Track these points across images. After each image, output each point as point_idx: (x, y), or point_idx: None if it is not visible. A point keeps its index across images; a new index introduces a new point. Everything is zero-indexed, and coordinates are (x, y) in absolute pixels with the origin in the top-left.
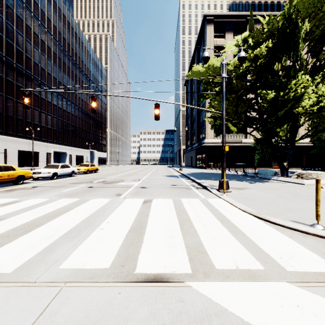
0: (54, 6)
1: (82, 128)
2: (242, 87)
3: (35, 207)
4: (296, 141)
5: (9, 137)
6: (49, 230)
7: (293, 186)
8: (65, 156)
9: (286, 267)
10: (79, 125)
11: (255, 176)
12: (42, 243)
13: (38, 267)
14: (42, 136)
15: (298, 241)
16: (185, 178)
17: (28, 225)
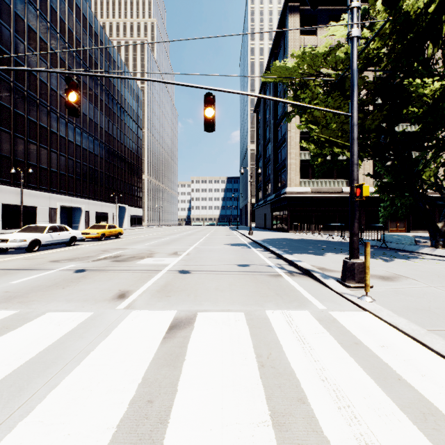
0: None
1: (106, 173)
2: (365, 88)
3: None
4: None
5: None
6: None
7: None
8: (79, 213)
9: None
10: (101, 168)
11: (380, 247)
12: None
13: None
14: (42, 183)
15: None
16: (261, 249)
17: None
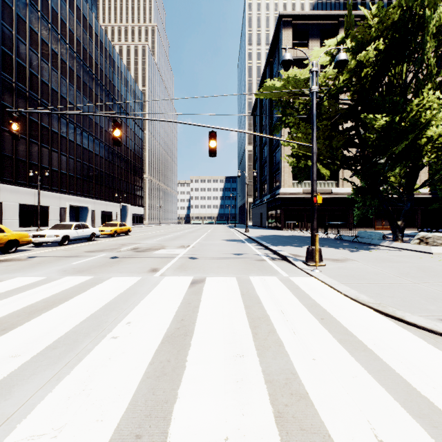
0: (70, 4)
1: (110, 174)
2: (338, 111)
3: (16, 293)
4: (415, 190)
5: (6, 185)
6: (20, 341)
7: (416, 256)
8: (86, 212)
9: None
10: (106, 170)
11: (354, 241)
12: None
13: None
14: (53, 185)
15: None
16: (254, 243)
17: None
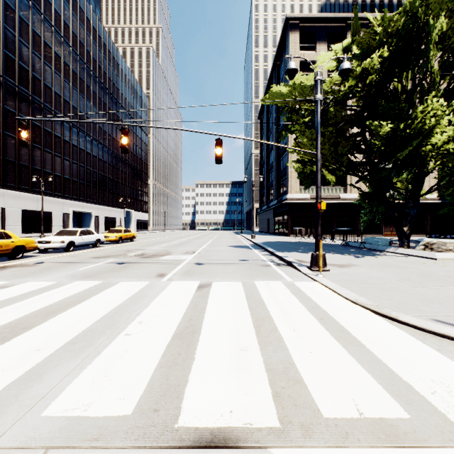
0: (73, 6)
1: (114, 179)
2: (344, 117)
3: (30, 296)
4: (421, 196)
5: (8, 191)
6: (42, 337)
7: (420, 262)
8: (89, 218)
9: (449, 413)
10: (109, 175)
11: (361, 247)
12: (25, 362)
13: (4, 413)
14: (56, 190)
15: None
16: (260, 249)
17: (10, 327)
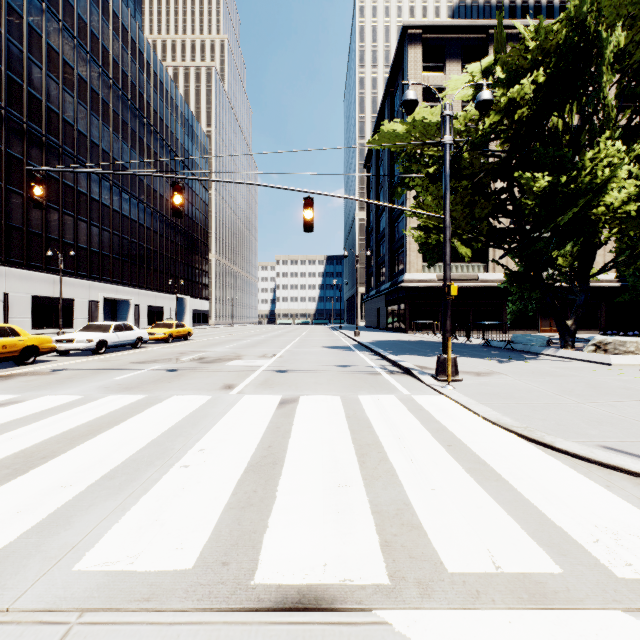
0: (104, 10)
1: (161, 252)
2: (483, 167)
3: (48, 415)
4: (591, 277)
5: (13, 269)
6: (68, 470)
7: (589, 369)
8: (126, 308)
9: (614, 567)
10: (155, 246)
11: (507, 349)
12: (47, 502)
13: (23, 567)
14: (80, 268)
15: (627, 498)
16: (366, 352)
17: (24, 456)
